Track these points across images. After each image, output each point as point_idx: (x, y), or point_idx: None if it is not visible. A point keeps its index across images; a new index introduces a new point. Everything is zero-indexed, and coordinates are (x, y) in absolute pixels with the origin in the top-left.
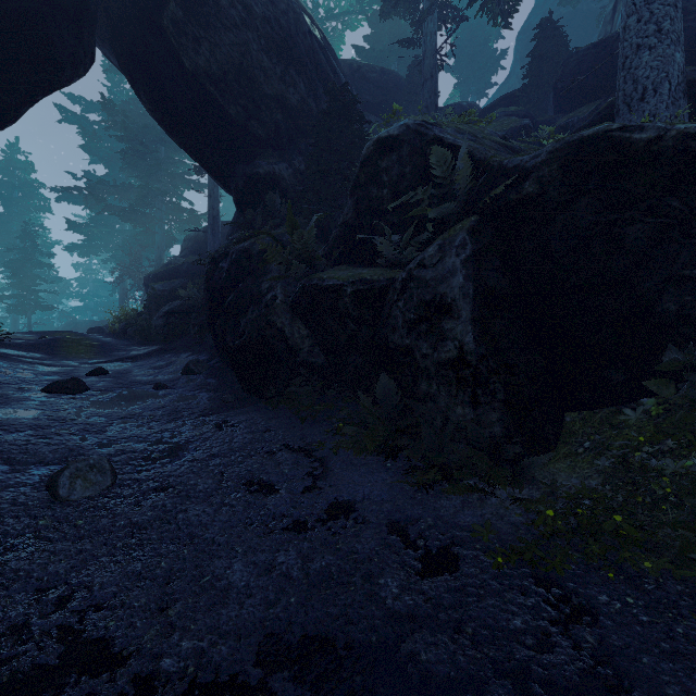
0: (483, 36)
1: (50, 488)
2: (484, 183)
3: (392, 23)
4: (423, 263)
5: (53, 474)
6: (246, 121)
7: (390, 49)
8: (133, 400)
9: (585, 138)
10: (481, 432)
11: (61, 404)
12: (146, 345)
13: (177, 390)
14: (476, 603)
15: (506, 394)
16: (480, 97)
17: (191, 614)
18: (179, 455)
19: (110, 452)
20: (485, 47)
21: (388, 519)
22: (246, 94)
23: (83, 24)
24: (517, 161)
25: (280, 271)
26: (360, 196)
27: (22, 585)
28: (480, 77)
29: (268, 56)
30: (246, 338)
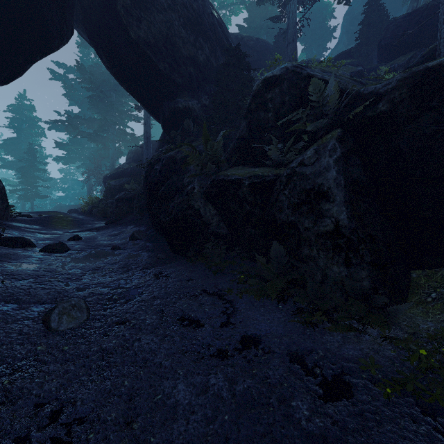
0: (321, 17)
1: (45, 322)
2: (345, 105)
3: (262, 9)
4: (303, 163)
5: (47, 311)
6: (170, 73)
7: (261, 26)
8: (98, 257)
9: (430, 68)
10: (355, 285)
11: (52, 259)
12: (104, 220)
13: (127, 251)
14: (376, 427)
15: (371, 257)
16: (319, 57)
17: (150, 428)
18: (132, 296)
19: (85, 295)
20: (323, 24)
21: (288, 350)
22: (170, 55)
23: (66, 8)
24: (371, 88)
25: (196, 170)
26: (252, 118)
27: (25, 401)
28: (319, 44)
29: (185, 29)
30: (173, 216)
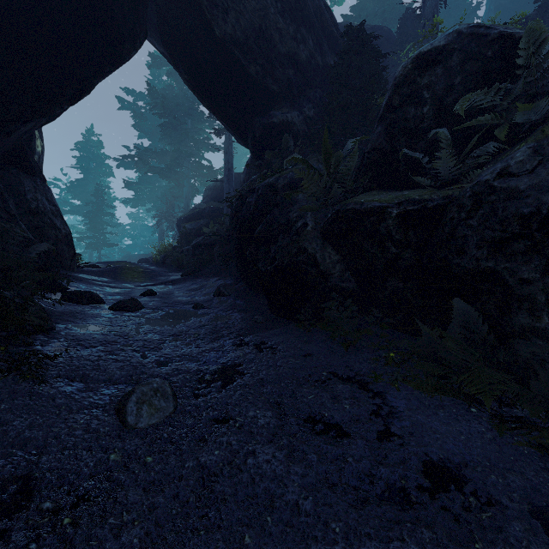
0: None
1: (119, 413)
2: None
3: None
4: (508, 172)
5: (121, 397)
6: (263, 78)
7: (375, 13)
8: (178, 318)
9: None
10: None
11: (123, 320)
12: (180, 271)
13: (213, 310)
14: None
15: None
16: None
17: None
18: (230, 378)
19: (167, 372)
20: (461, 1)
21: (529, 503)
22: (263, 54)
23: (139, 2)
24: None
25: (307, 200)
26: (393, 119)
27: None
28: None
29: (282, 17)
30: (278, 264)
